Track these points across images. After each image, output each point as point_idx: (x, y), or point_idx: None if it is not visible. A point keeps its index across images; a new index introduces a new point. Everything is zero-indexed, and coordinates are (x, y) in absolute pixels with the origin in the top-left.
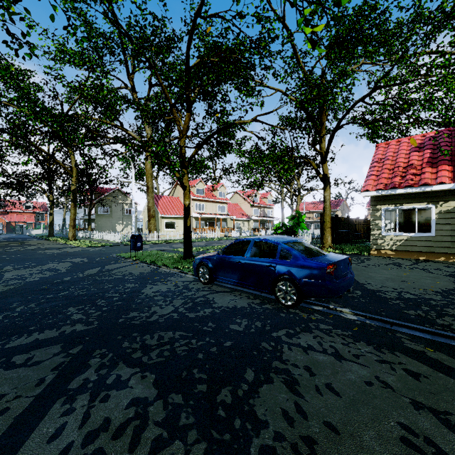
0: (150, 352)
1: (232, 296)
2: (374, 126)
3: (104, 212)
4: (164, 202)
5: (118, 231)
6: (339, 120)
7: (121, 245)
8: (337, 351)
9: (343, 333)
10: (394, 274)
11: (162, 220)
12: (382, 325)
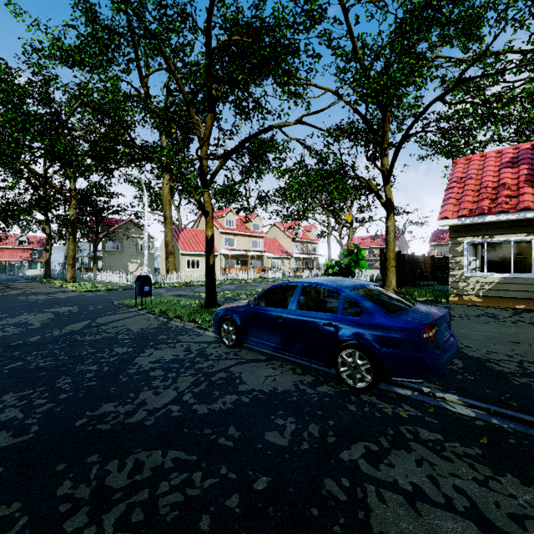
0: (105, 512)
1: (270, 370)
2: (451, 137)
3: (114, 248)
4: (186, 236)
5: (131, 271)
6: (408, 127)
7: (130, 289)
8: (474, 504)
9: (466, 450)
10: (494, 330)
11: (183, 257)
12: (523, 429)
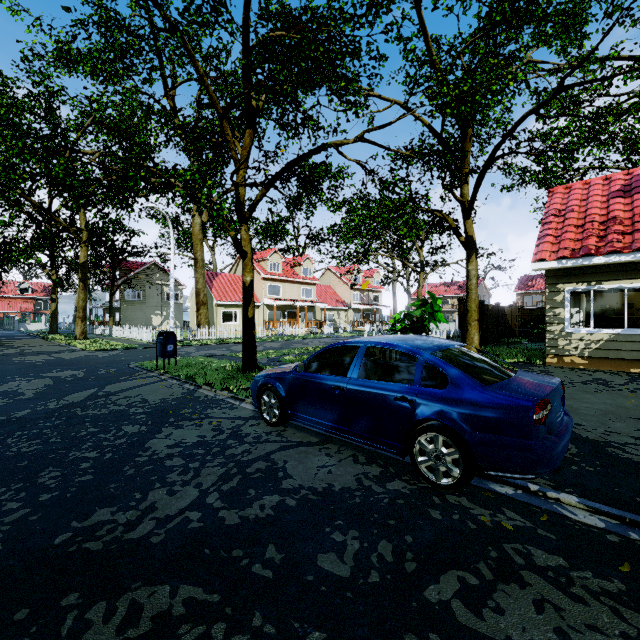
0: None
1: (323, 457)
2: (547, 160)
3: (134, 297)
4: (222, 283)
5: (155, 325)
6: (495, 147)
7: (153, 347)
8: None
9: (603, 584)
10: (609, 402)
11: (218, 308)
12: None
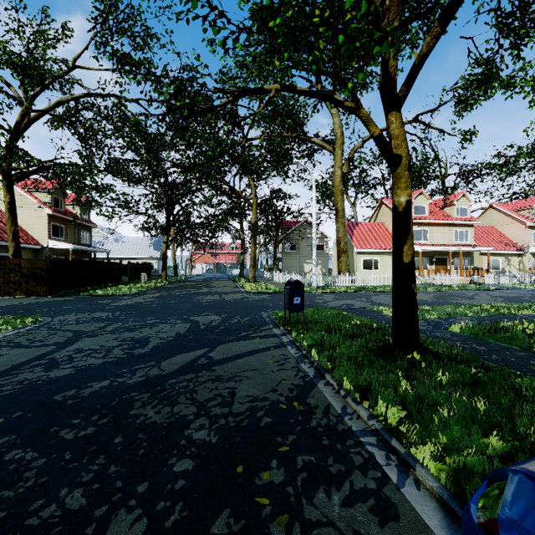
0: None
1: None
2: None
3: (291, 249)
4: (361, 232)
5: (306, 272)
6: None
7: None
8: None
9: None
10: None
11: (358, 256)
12: None
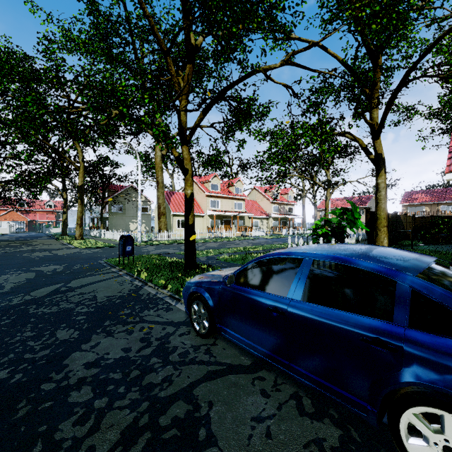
0: None
1: (258, 398)
2: None
3: (118, 210)
4: (177, 199)
5: (131, 230)
6: (408, 70)
7: None
8: None
9: None
10: None
11: (174, 217)
12: None
